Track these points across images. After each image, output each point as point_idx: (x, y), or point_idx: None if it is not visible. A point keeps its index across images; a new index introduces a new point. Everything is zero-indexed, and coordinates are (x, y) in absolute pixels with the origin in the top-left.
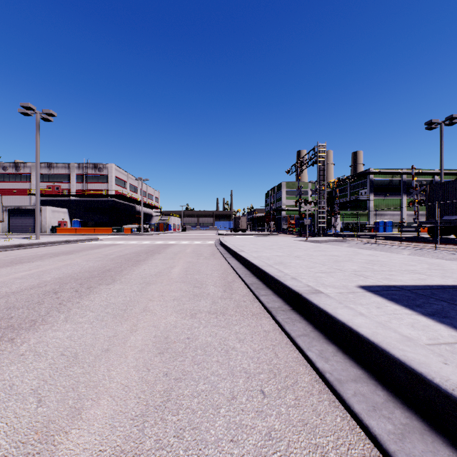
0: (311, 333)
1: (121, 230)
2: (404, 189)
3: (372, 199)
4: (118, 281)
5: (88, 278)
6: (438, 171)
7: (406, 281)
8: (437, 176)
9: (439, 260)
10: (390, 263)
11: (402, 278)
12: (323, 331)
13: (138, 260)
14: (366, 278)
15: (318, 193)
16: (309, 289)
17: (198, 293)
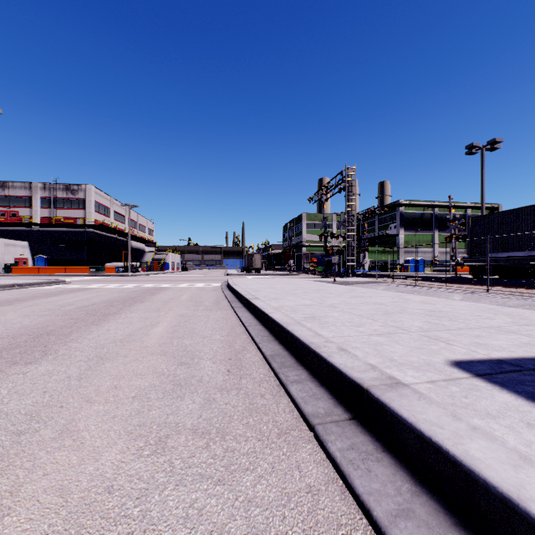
0: (416, 505)
1: (102, 269)
2: (436, 224)
3: (402, 234)
4: (50, 356)
5: (2, 349)
6: (471, 205)
7: (511, 349)
8: (469, 209)
9: (513, 308)
10: (458, 314)
11: (498, 342)
12: (437, 493)
13: (106, 314)
14: (450, 345)
15: (347, 225)
16: (378, 376)
17: (182, 377)
